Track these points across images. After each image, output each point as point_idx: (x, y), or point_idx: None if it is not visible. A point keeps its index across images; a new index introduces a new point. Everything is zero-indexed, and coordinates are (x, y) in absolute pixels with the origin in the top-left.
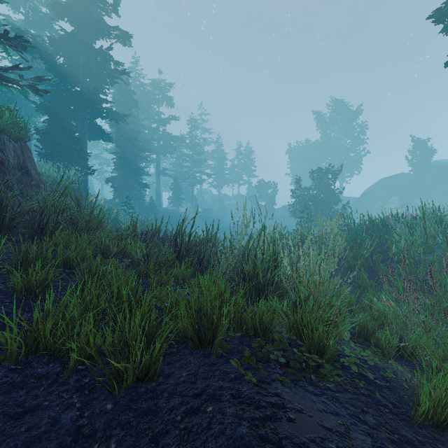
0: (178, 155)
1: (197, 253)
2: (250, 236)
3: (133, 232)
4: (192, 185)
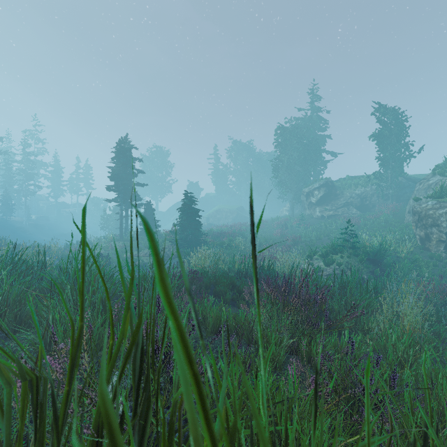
0: (8, 167)
1: (37, 248)
2: (47, 245)
3: (20, 245)
4: (25, 196)
